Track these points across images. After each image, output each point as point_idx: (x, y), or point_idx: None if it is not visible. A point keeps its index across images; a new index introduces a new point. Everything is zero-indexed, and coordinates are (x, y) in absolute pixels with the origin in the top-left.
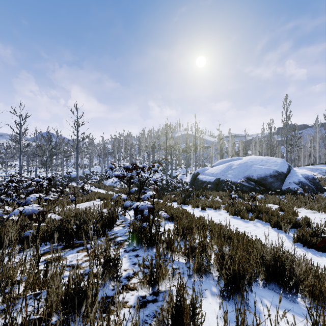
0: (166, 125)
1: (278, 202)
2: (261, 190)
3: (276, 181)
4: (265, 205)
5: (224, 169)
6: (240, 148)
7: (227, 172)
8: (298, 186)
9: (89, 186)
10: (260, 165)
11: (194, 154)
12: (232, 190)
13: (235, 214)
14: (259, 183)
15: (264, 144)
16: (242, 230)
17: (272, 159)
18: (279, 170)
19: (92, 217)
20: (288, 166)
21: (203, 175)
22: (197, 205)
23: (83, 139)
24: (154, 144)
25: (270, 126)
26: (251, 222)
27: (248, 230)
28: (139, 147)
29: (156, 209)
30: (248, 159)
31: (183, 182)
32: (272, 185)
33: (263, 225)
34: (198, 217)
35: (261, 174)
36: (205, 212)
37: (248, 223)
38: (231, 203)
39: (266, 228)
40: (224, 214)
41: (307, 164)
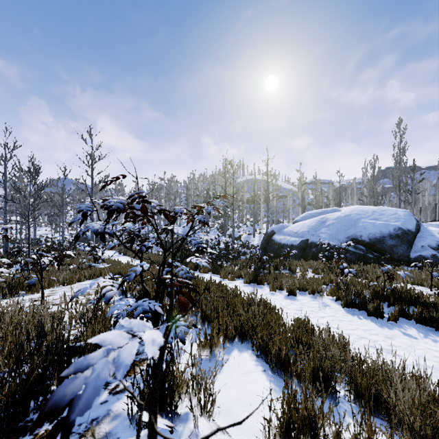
0: (224, 163)
1: (422, 281)
2: (377, 258)
3: (401, 244)
4: (411, 290)
5: (314, 226)
6: (330, 198)
7: (320, 230)
8: (436, 252)
9: (111, 252)
10: (371, 219)
11: (266, 204)
12: (331, 258)
13: (353, 305)
14: (372, 247)
15: (366, 190)
16: (386, 347)
17: (389, 210)
18: (404, 227)
19: (53, 330)
20: (416, 221)
21: (281, 236)
22: (280, 286)
23: (100, 181)
24: (208, 192)
25: (373, 166)
26: (394, 324)
27: (399, 347)
28: (187, 196)
29: (205, 308)
30: (351, 211)
31: (250, 246)
32: (394, 250)
33: (422, 334)
34: (304, 331)
35: (375, 234)
36: (295, 300)
37: (388, 328)
38: (342, 284)
39: (433, 342)
40: (331, 304)
41: (425, 220)
